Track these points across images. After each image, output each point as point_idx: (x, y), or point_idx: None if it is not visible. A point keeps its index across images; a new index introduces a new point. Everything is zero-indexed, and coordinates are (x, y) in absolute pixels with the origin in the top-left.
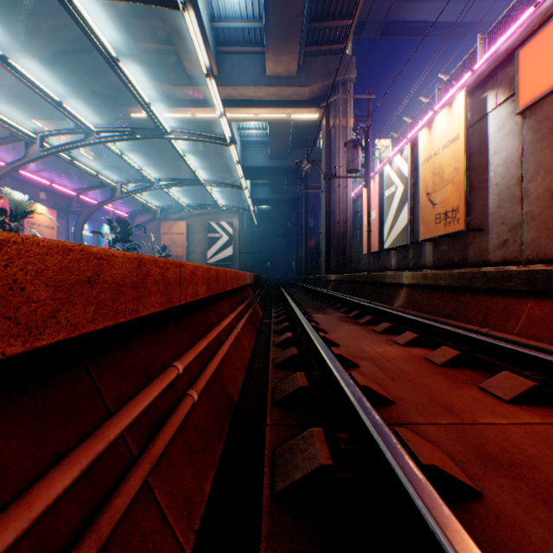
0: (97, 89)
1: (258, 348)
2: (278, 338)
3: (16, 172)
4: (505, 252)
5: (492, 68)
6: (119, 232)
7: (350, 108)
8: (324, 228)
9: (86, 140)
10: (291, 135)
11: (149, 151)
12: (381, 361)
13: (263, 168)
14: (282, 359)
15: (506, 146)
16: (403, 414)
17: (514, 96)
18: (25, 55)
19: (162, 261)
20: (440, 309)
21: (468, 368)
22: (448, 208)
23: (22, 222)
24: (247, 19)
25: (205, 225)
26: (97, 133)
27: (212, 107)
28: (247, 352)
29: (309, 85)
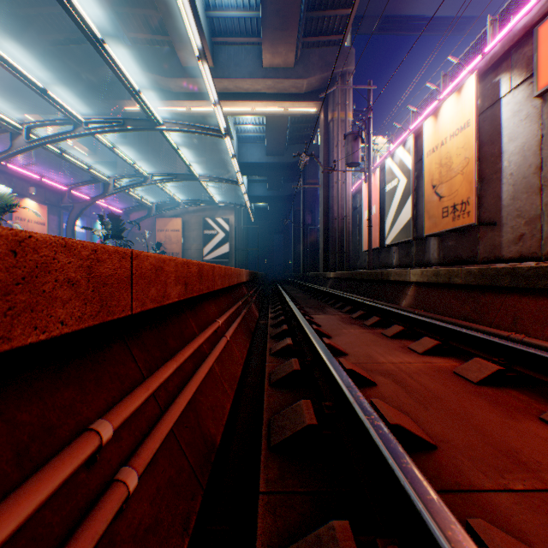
0: (89, 81)
1: (253, 356)
2: (276, 345)
3: (4, 165)
4: (521, 247)
5: (507, 48)
6: (111, 227)
7: (349, 101)
8: (322, 224)
9: (75, 131)
10: (288, 130)
11: (144, 147)
12: (402, 377)
13: (259, 164)
14: (281, 376)
15: (523, 132)
16: (455, 470)
17: (533, 77)
18: (14, 45)
19: (85, 246)
20: (456, 310)
21: (513, 387)
22: (457, 201)
23: (10, 218)
24: (243, 8)
25: (201, 221)
26: (86, 124)
27: (207, 100)
28: (238, 364)
29: (307, 77)
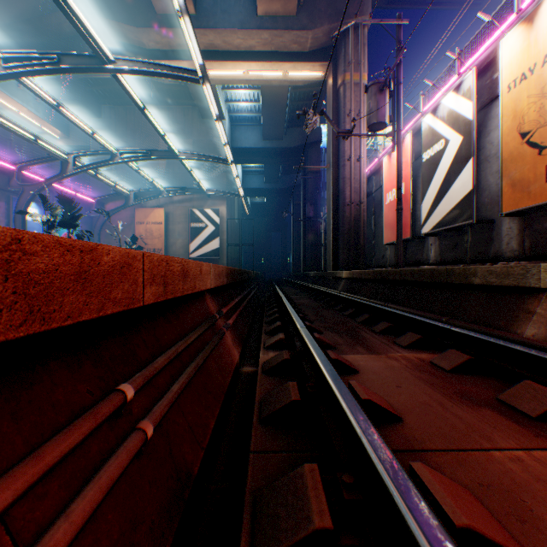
0: (41, 33)
1: None
2: None
3: None
4: None
5: None
6: (64, 214)
7: (364, 60)
8: (330, 213)
9: None
10: (288, 107)
11: (121, 127)
12: None
13: (255, 149)
14: None
15: None
16: None
17: None
18: None
19: None
20: None
21: None
22: None
23: None
24: None
25: (187, 213)
26: (5, 61)
27: (189, 60)
28: None
29: (313, 27)
